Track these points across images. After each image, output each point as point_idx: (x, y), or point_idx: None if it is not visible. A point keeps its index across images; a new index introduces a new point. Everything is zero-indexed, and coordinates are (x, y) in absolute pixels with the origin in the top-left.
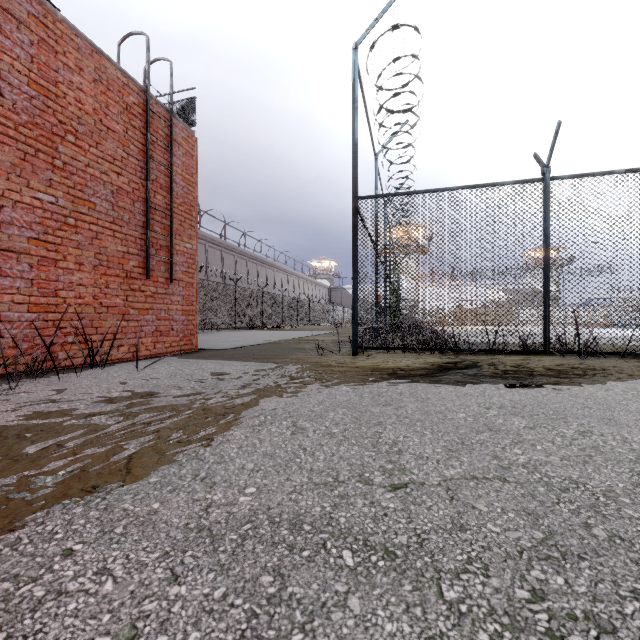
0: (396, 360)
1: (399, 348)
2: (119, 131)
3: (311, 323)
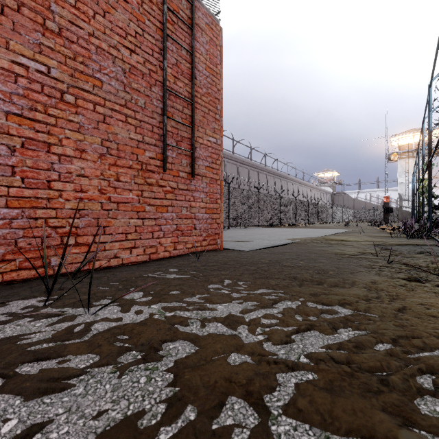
0: None
1: None
2: (132, 3)
3: (319, 222)
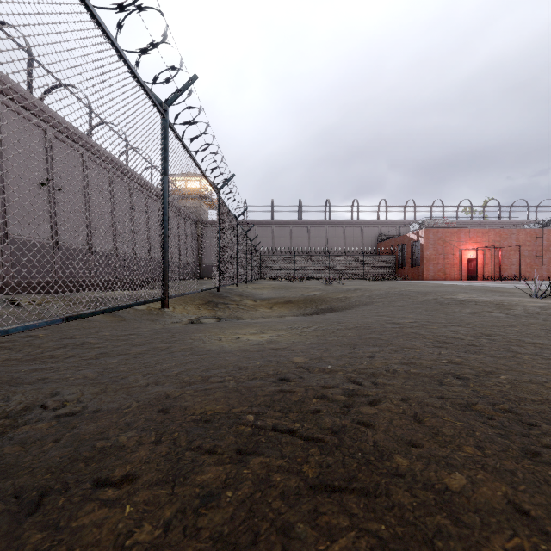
0: None
1: None
2: (529, 240)
3: None
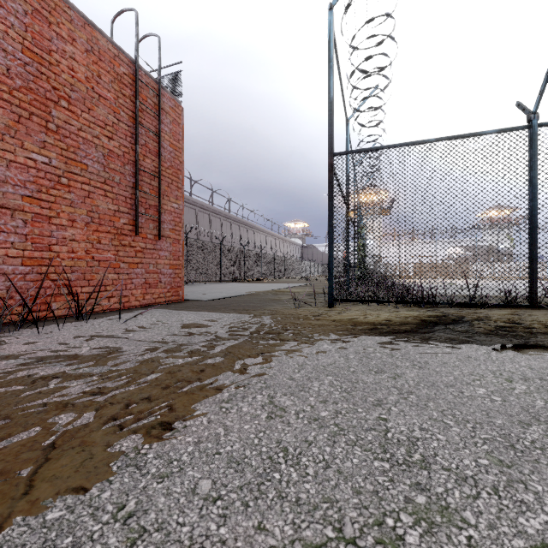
0: (373, 313)
1: (374, 301)
2: (110, 99)
3: (286, 276)
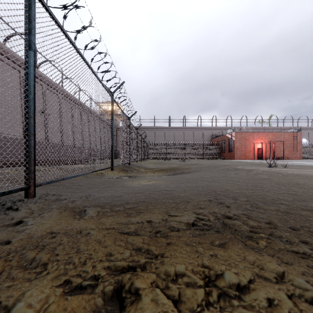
0: None
1: None
2: (290, 138)
3: None
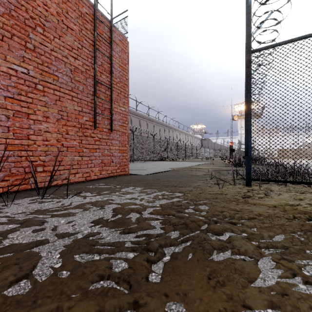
0: (307, 197)
1: (296, 182)
2: (76, 30)
3: (192, 157)
